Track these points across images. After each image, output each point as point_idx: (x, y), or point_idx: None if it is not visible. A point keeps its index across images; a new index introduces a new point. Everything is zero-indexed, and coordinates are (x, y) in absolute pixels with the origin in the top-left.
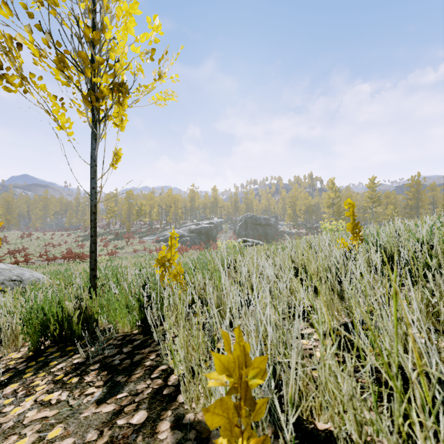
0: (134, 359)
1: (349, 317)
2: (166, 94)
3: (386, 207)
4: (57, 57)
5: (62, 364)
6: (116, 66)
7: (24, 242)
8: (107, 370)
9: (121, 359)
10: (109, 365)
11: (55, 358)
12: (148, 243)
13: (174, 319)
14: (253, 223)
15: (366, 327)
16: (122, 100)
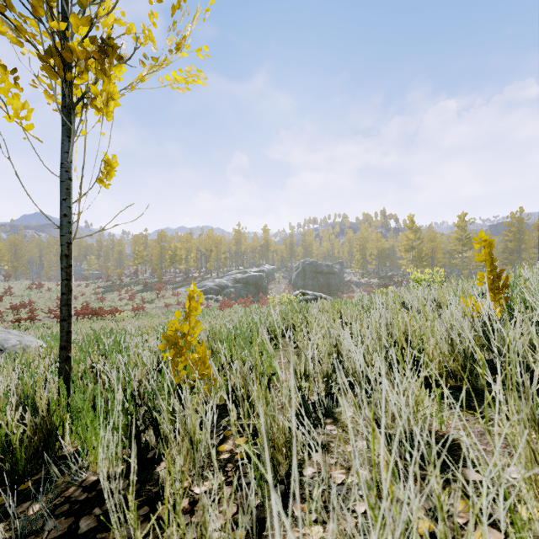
0: None
1: None
2: (189, 75)
3: (479, 250)
4: None
5: None
6: (99, 12)
7: (33, 294)
8: None
9: None
10: None
11: None
12: (183, 296)
13: (182, 460)
14: (313, 271)
15: None
16: (108, 68)
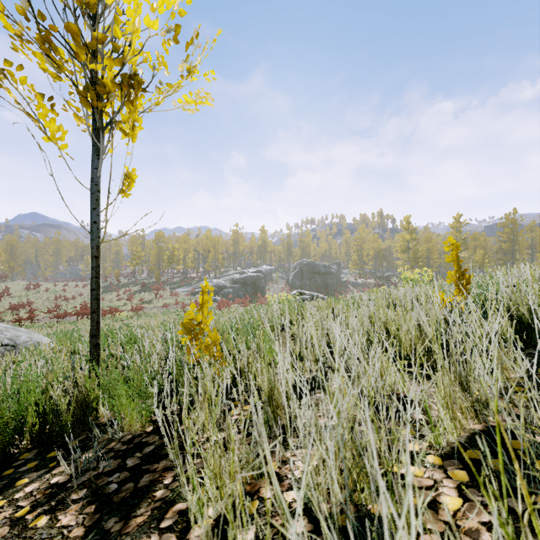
0: (140, 483)
1: (478, 421)
2: (198, 96)
3: (473, 251)
4: (39, 34)
5: (33, 485)
6: (125, 51)
7: (30, 294)
8: (96, 503)
9: (121, 481)
10: (101, 492)
11: (27, 471)
12: (181, 296)
13: (204, 415)
14: (310, 272)
15: (518, 445)
16: (134, 99)
